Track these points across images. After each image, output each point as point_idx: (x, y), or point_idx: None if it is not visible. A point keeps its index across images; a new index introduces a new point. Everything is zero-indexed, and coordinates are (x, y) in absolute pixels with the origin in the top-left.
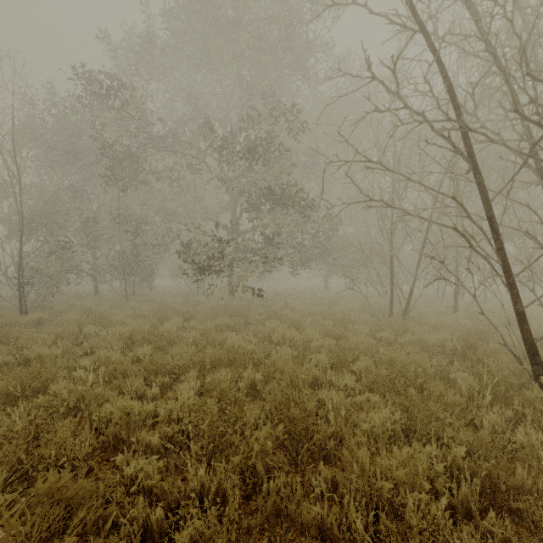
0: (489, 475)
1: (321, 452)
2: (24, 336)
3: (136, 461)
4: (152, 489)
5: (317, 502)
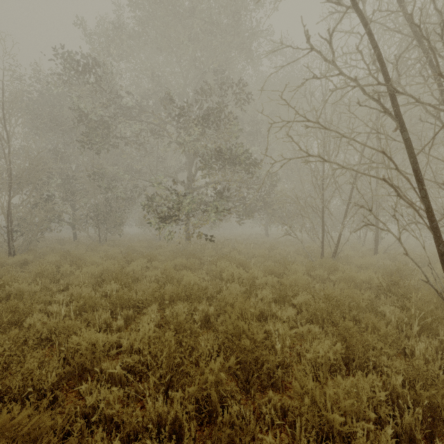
0: (428, 403)
1: (269, 380)
2: (8, 274)
3: (98, 391)
4: (112, 418)
5: (269, 433)
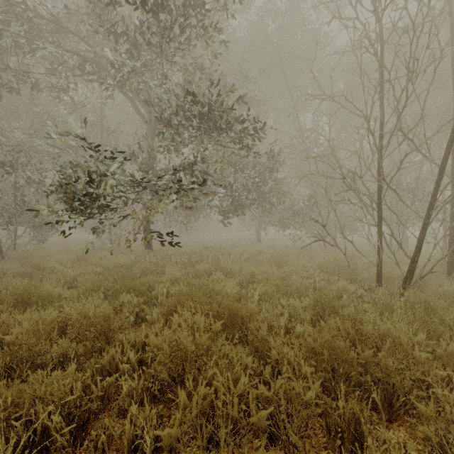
0: None
1: None
2: None
3: None
4: None
5: None
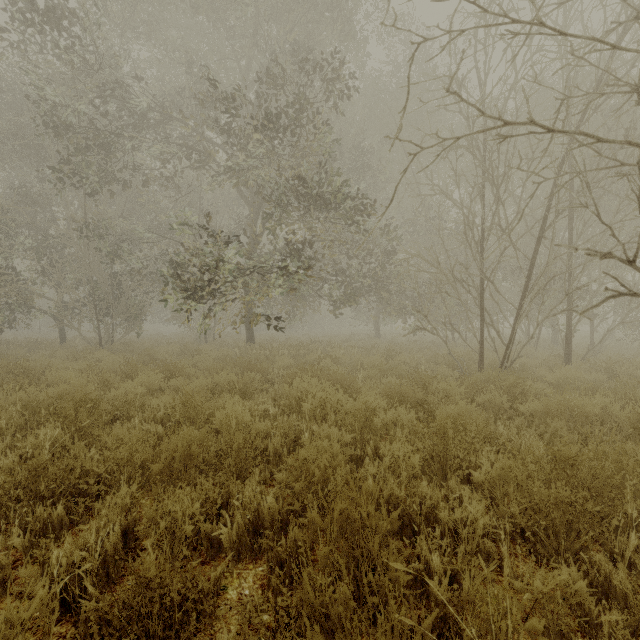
0: None
1: None
2: None
3: None
4: None
5: None
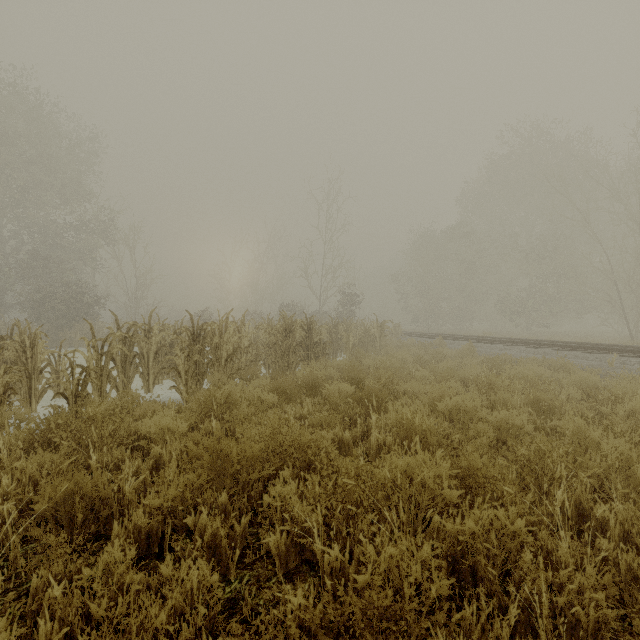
0: None
1: None
2: None
3: None
4: None
5: None
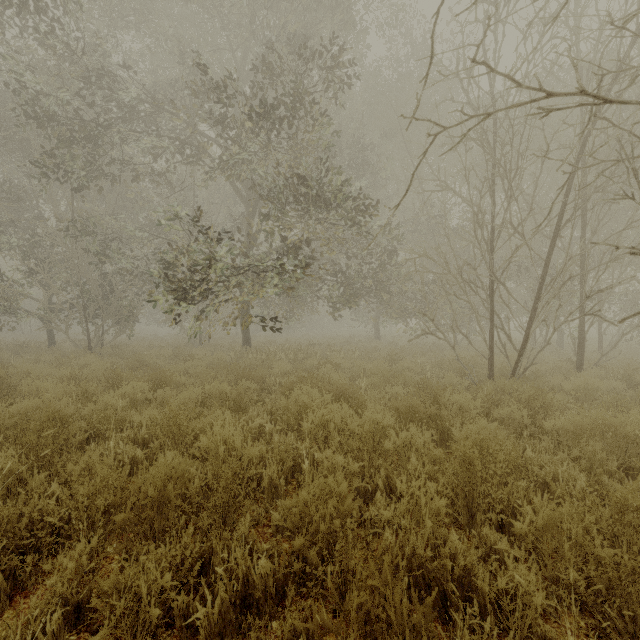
0: None
1: None
2: None
3: None
4: None
5: None
